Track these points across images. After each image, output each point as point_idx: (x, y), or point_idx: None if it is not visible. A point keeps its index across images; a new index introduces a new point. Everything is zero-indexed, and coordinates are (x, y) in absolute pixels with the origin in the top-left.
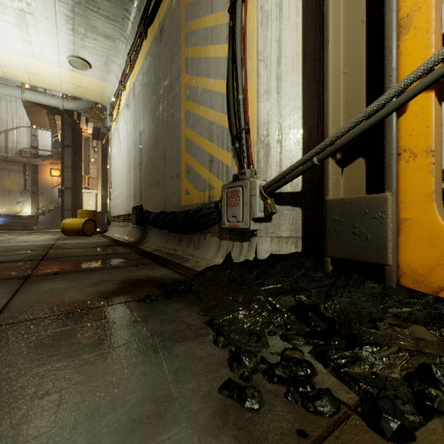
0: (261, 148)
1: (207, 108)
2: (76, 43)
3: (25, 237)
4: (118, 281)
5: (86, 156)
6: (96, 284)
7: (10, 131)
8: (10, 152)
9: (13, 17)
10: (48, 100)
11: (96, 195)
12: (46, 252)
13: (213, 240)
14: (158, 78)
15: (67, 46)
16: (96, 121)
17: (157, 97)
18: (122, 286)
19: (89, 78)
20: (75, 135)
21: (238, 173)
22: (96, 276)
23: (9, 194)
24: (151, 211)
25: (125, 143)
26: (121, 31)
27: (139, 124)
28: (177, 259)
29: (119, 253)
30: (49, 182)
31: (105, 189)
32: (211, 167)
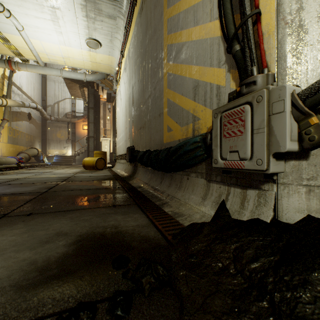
0: (287, 35)
1: (191, 28)
2: (90, 27)
3: (60, 170)
4: (75, 236)
5: (104, 115)
6: (46, 240)
7: (60, 102)
8: (60, 115)
9: (49, 14)
10: (76, 75)
11: (110, 141)
12: (56, 184)
13: (198, 181)
14: (144, 31)
15: (84, 30)
16: (108, 88)
17: (144, 48)
18: (71, 250)
19: (100, 55)
20: (96, 100)
21: (238, 88)
22: (61, 223)
23: (59, 142)
24: (139, 151)
25: (124, 99)
26: (120, 9)
27: (131, 80)
28: (158, 200)
29: (109, 188)
30: (82, 134)
31: (114, 137)
32: (196, 94)
